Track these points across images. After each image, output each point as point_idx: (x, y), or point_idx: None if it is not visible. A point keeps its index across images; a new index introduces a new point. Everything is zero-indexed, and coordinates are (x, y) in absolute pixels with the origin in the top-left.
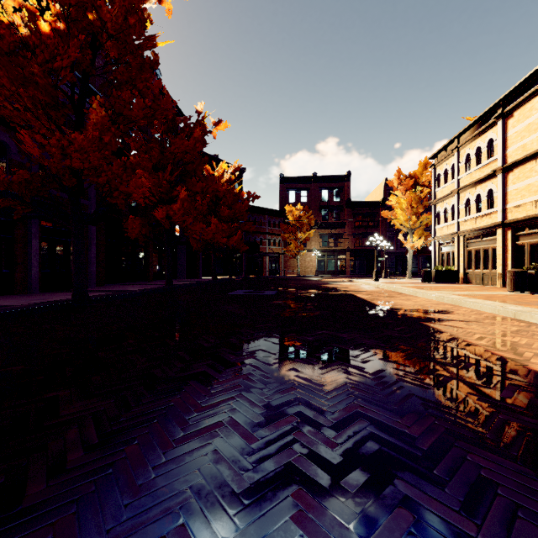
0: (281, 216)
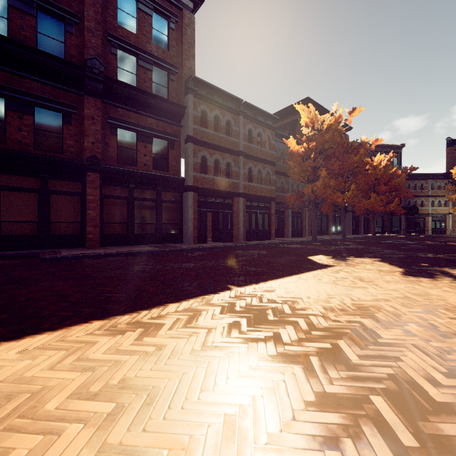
0: (447, 178)
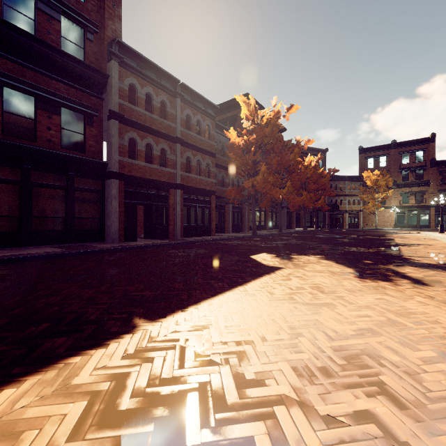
0: (359, 180)
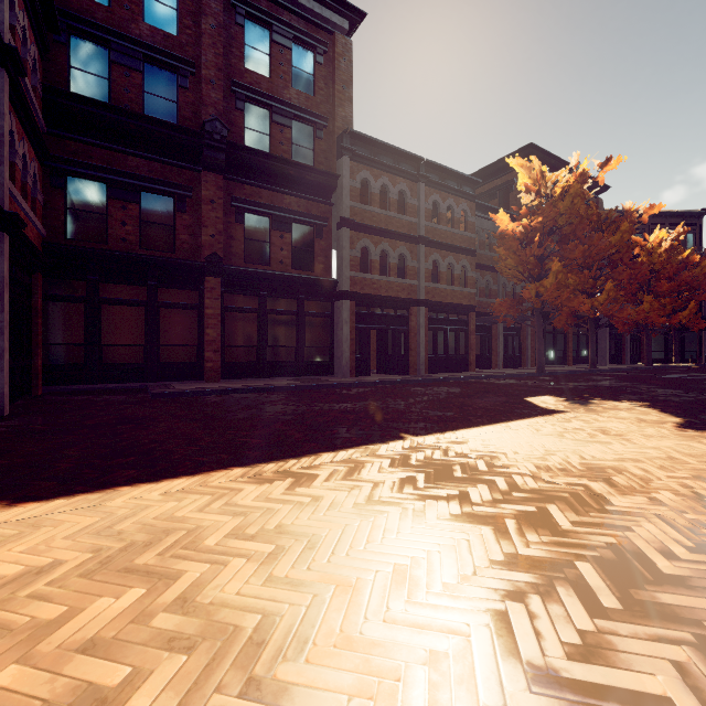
0: None
